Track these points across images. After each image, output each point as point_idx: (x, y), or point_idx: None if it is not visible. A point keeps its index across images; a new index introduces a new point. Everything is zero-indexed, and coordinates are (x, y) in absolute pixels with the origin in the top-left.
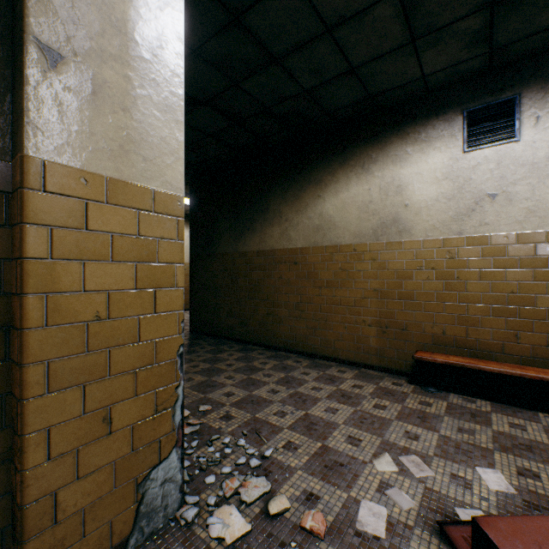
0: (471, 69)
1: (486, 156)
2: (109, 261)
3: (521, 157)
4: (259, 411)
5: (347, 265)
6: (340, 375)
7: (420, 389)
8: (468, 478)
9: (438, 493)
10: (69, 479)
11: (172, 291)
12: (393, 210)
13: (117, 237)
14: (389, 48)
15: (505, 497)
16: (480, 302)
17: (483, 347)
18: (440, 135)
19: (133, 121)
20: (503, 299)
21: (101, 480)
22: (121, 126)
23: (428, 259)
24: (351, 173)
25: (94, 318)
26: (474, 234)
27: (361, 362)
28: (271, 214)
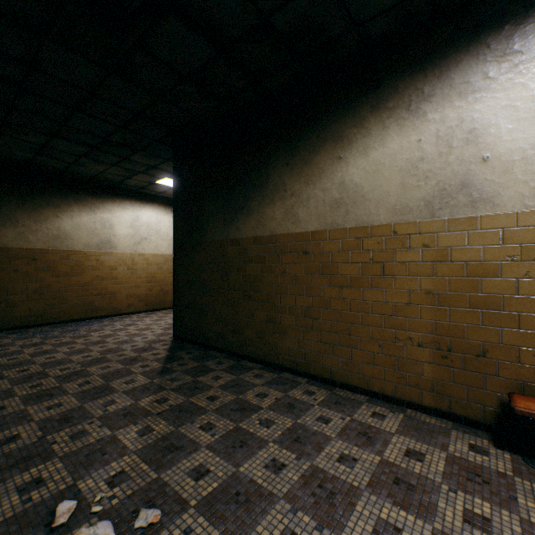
0: None
1: None
2: None
3: None
4: (248, 530)
5: (383, 255)
6: (379, 424)
7: (525, 463)
8: None
9: None
10: None
11: None
12: (461, 169)
13: None
14: None
15: None
16: None
17: None
18: None
19: None
20: None
21: None
22: None
23: (527, 244)
24: (389, 120)
25: None
26: None
27: (406, 399)
28: (272, 187)
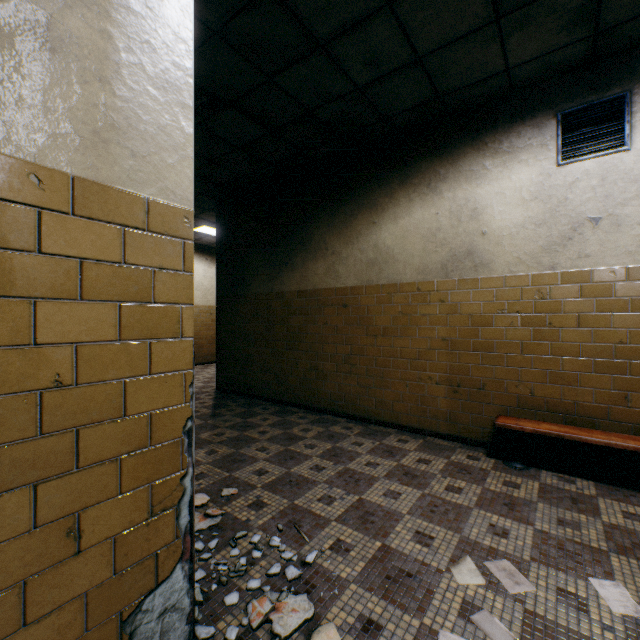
0: (568, 60)
1: (587, 170)
2: (77, 299)
3: (633, 170)
4: (299, 495)
5: (409, 308)
6: (401, 445)
7: (503, 464)
8: (581, 594)
9: (544, 619)
10: (9, 629)
11: (176, 342)
12: (467, 239)
13: (89, 264)
14: (466, 29)
15: (636, 626)
16: (579, 354)
17: (583, 412)
18: (527, 145)
19: (115, 98)
20: (608, 351)
21: (64, 623)
22: (96, 103)
23: (512, 300)
24: (414, 194)
25: (52, 384)
26: (571, 269)
27: (427, 429)
28: (314, 245)
